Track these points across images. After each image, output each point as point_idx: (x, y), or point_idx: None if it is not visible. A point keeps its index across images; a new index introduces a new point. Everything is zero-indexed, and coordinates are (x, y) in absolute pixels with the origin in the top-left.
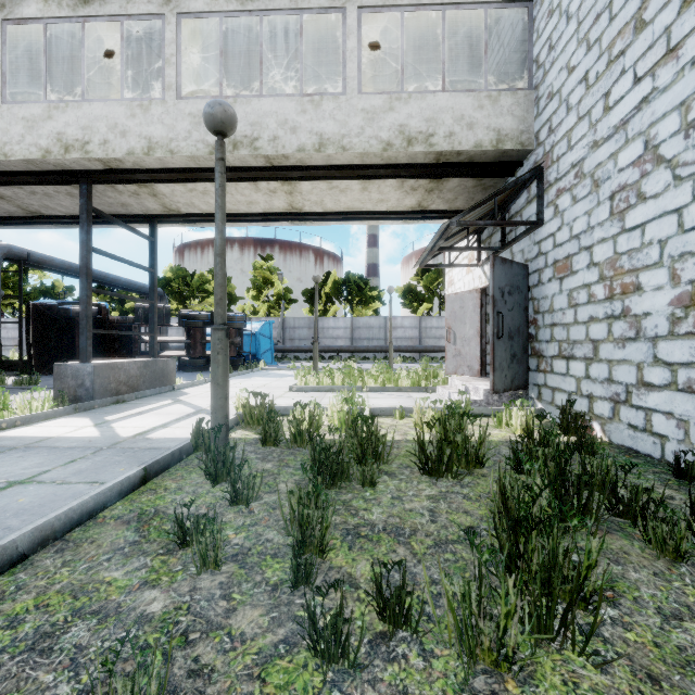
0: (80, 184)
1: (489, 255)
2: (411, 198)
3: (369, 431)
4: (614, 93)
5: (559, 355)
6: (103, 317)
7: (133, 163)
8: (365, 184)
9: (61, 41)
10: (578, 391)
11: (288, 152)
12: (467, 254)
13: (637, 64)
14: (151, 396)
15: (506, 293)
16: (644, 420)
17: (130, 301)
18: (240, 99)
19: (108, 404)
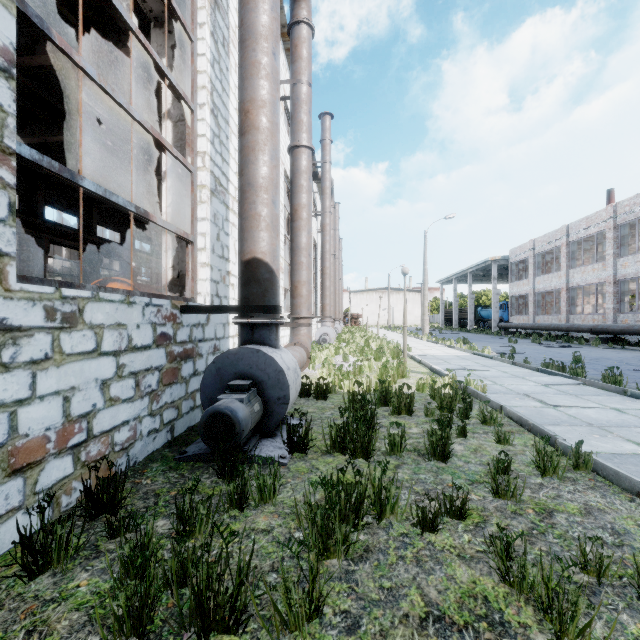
0: None
1: None
2: None
3: None
4: None
5: None
6: None
7: None
8: None
9: None
10: None
11: None
12: None
13: None
14: None
15: None
16: None
17: None
18: None
19: None
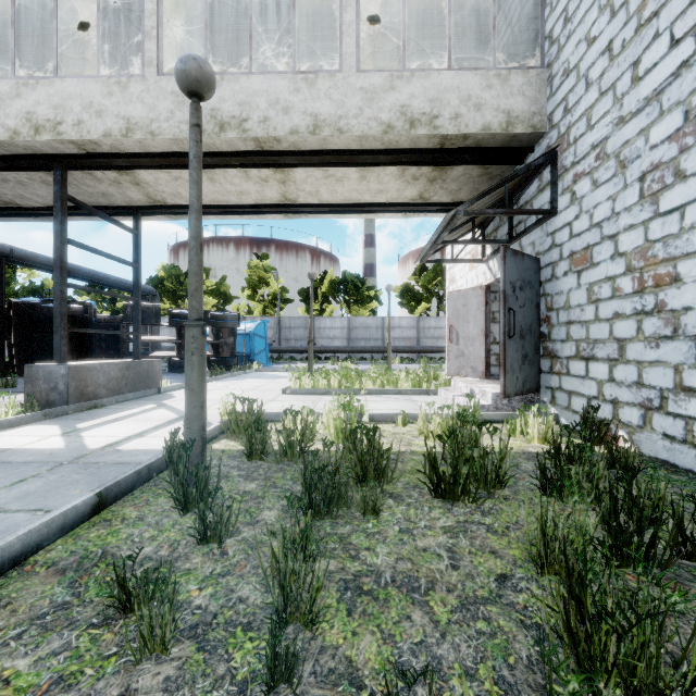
0: (54, 169)
1: (495, 250)
2: (412, 188)
3: (370, 445)
4: (644, 61)
5: (577, 356)
6: (89, 316)
7: (110, 146)
8: (363, 172)
9: (36, 18)
10: (600, 395)
11: (280, 134)
12: (470, 250)
13: (675, 24)
14: (134, 400)
15: (517, 288)
16: (684, 430)
17: (122, 300)
18: (227, 76)
19: (84, 409)
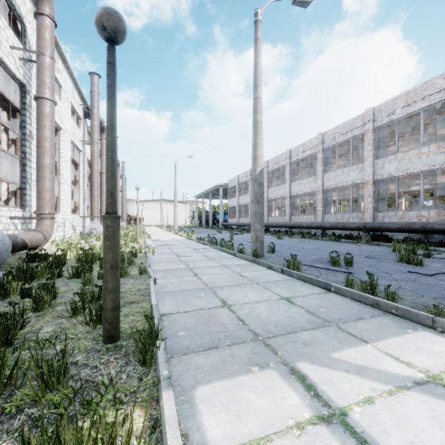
0: None
1: None
2: None
3: None
4: None
5: None
6: None
7: None
8: None
9: None
10: None
11: None
12: None
13: None
14: None
15: None
16: None
17: None
18: None
19: None
